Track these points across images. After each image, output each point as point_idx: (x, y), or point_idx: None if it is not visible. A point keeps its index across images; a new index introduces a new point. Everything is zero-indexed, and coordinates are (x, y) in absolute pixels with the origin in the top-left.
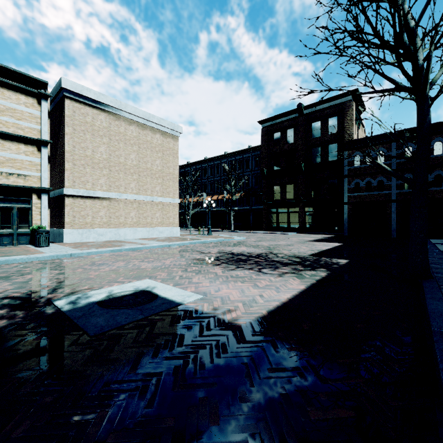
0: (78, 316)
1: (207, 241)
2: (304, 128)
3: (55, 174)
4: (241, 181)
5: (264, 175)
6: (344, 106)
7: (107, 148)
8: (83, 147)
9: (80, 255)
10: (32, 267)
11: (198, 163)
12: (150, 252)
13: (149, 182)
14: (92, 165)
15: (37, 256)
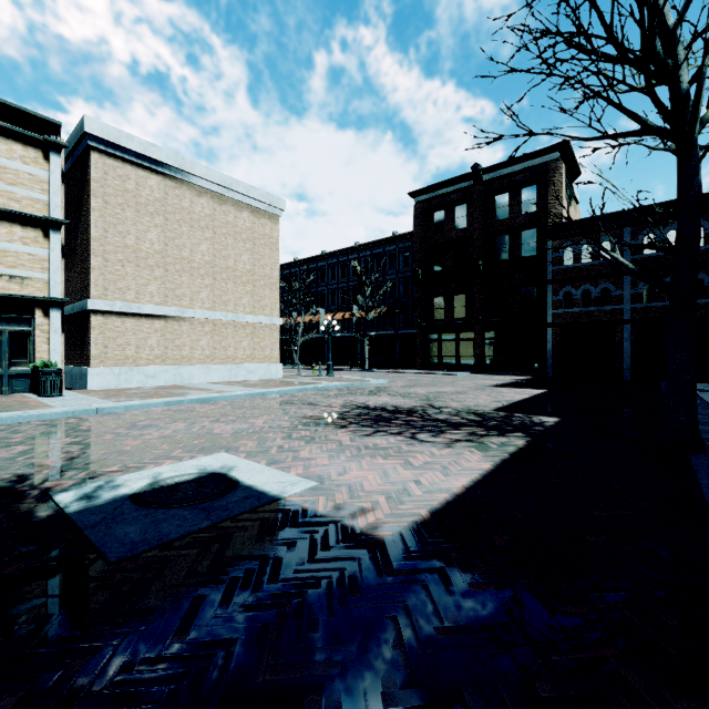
0: (93, 523)
1: (326, 386)
2: (482, 204)
3: (75, 275)
4: (381, 289)
5: (419, 280)
6: (547, 168)
7: (161, 234)
8: (121, 231)
9: (113, 411)
10: (28, 432)
11: (311, 261)
12: (231, 405)
13: (232, 290)
14: (136, 262)
15: (39, 413)
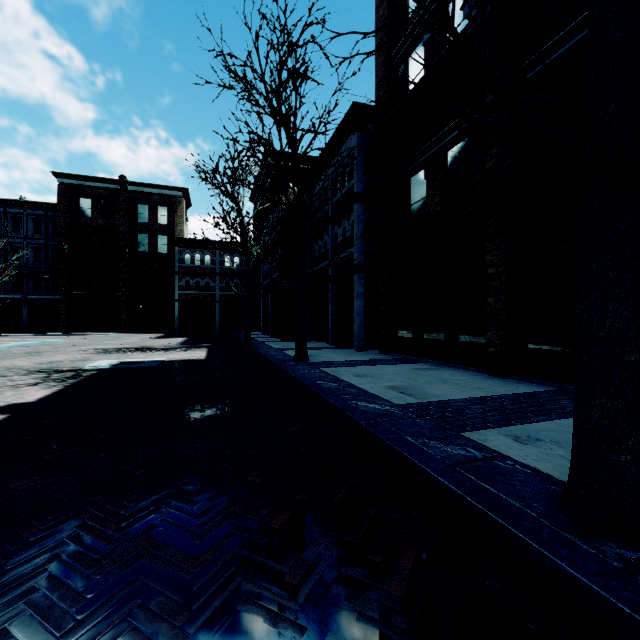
0: (127, 366)
1: (27, 344)
2: (128, 207)
3: None
4: None
5: (64, 253)
6: (175, 199)
7: None
8: None
9: None
10: None
11: None
12: None
13: None
14: None
15: None
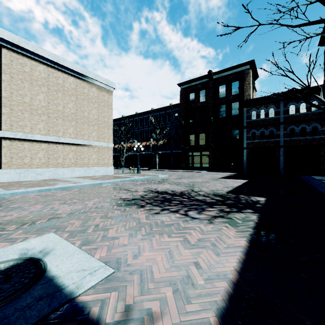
0: None
1: (135, 179)
2: (213, 90)
3: None
4: (164, 130)
5: (182, 126)
6: (243, 73)
7: (46, 97)
8: (21, 94)
9: (2, 196)
10: None
11: (130, 117)
12: (79, 191)
13: (86, 128)
14: (30, 111)
15: None
